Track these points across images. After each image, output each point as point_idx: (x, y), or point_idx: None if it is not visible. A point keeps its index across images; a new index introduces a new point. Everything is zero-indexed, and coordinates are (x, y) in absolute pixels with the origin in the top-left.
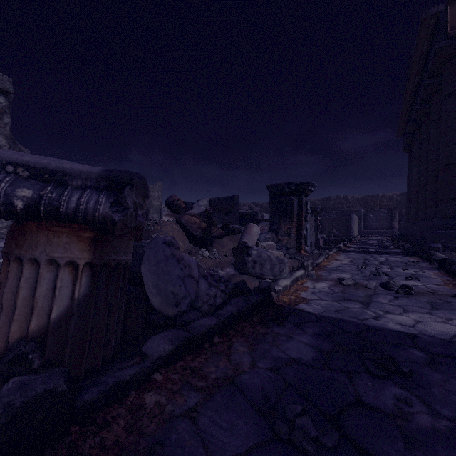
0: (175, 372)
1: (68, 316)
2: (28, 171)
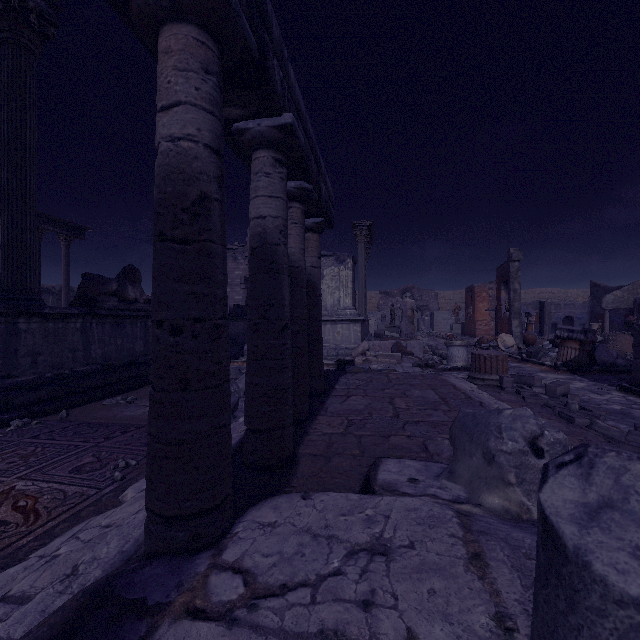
0: (599, 372)
1: (574, 359)
2: (566, 330)
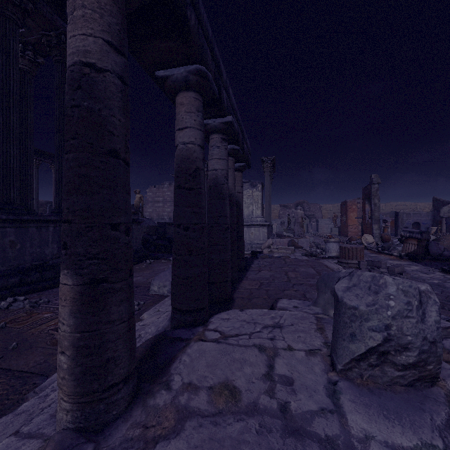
0: (431, 260)
1: (413, 251)
2: (408, 231)
